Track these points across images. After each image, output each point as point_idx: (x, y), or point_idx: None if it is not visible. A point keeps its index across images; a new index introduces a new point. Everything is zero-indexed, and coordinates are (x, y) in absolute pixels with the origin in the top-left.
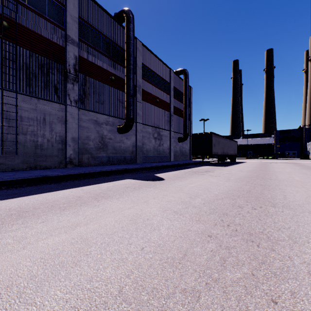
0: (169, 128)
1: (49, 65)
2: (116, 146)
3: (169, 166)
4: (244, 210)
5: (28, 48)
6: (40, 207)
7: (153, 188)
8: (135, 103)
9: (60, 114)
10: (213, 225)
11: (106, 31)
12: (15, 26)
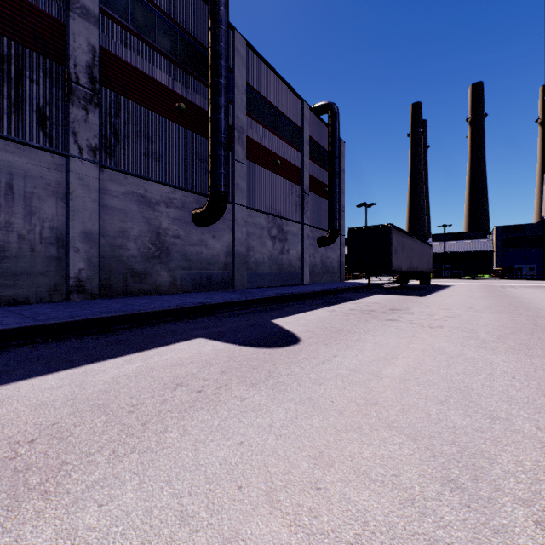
0: (302, 218)
1: (24, 59)
2: (191, 254)
3: (304, 295)
4: None
5: None
6: None
7: (267, 392)
8: (232, 164)
9: (54, 178)
10: None
11: (168, 4)
12: None
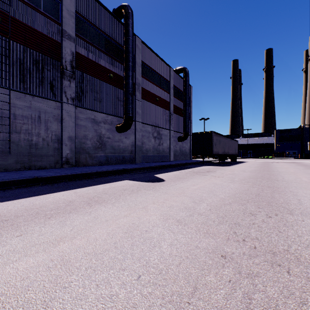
0: (169, 127)
1: (45, 61)
2: (115, 146)
3: (169, 166)
4: (258, 219)
5: (22, 43)
6: (22, 215)
7: (152, 191)
8: (134, 102)
9: (57, 112)
10: (225, 240)
11: (104, 27)
12: (8, 20)
